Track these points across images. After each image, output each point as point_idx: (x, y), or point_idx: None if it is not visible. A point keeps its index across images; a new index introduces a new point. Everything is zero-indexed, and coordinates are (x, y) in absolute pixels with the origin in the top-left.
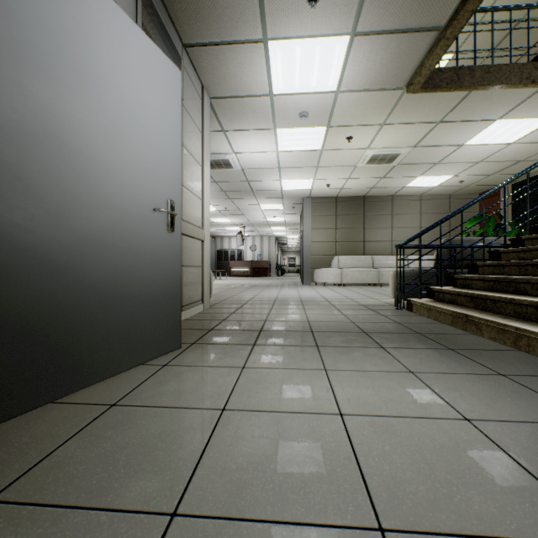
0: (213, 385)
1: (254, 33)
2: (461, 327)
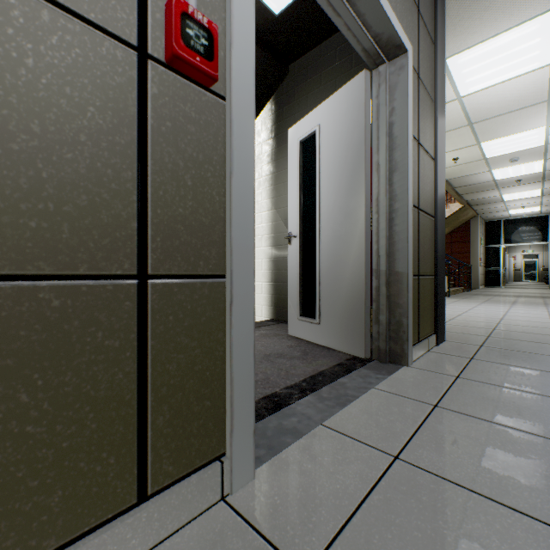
0: (547, 295)
1: (549, 171)
2: (455, 293)
